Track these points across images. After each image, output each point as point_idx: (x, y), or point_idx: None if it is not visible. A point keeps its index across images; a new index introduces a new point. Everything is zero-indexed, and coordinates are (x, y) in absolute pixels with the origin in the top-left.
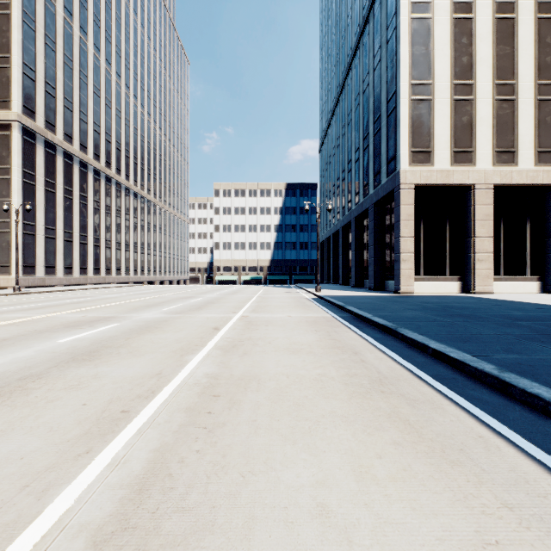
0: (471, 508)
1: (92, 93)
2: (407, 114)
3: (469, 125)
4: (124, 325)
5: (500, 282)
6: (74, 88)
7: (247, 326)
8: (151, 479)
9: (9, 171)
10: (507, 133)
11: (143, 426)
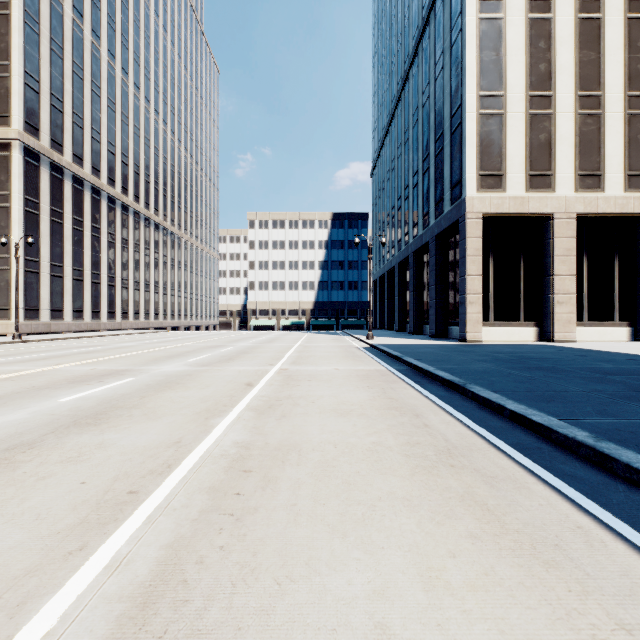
0: (577, 630)
1: (106, 107)
2: (475, 130)
3: (547, 144)
4: (140, 379)
5: (584, 329)
6: (85, 101)
7: (286, 382)
8: (160, 587)
9: (9, 198)
10: (592, 153)
11: (154, 512)
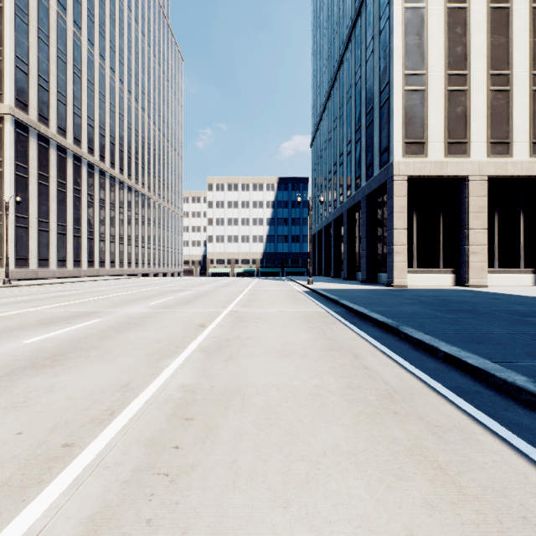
0: None
1: (86, 87)
2: (401, 104)
3: (463, 116)
4: (104, 321)
5: (494, 275)
6: (68, 82)
7: (236, 323)
8: None
9: (2, 164)
10: (502, 123)
11: (83, 472)
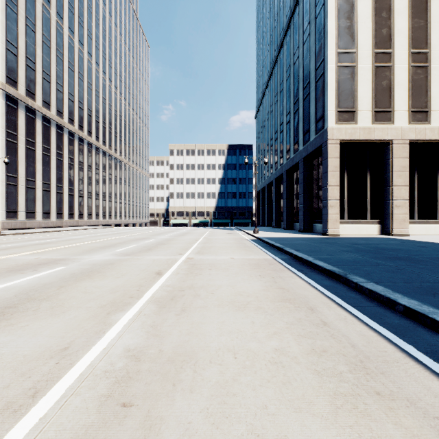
0: None
1: (67, 68)
2: (334, 78)
3: (388, 88)
4: (68, 268)
5: (414, 225)
6: (51, 63)
7: (190, 270)
8: None
9: None
10: (421, 95)
11: None
